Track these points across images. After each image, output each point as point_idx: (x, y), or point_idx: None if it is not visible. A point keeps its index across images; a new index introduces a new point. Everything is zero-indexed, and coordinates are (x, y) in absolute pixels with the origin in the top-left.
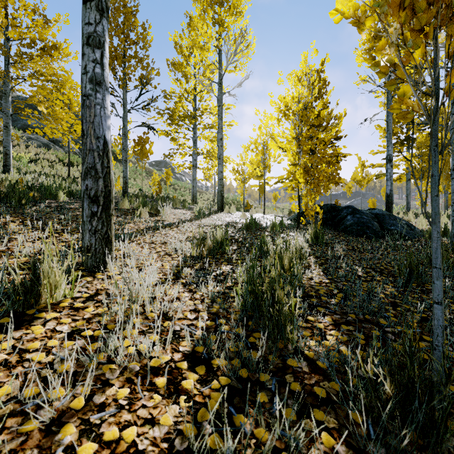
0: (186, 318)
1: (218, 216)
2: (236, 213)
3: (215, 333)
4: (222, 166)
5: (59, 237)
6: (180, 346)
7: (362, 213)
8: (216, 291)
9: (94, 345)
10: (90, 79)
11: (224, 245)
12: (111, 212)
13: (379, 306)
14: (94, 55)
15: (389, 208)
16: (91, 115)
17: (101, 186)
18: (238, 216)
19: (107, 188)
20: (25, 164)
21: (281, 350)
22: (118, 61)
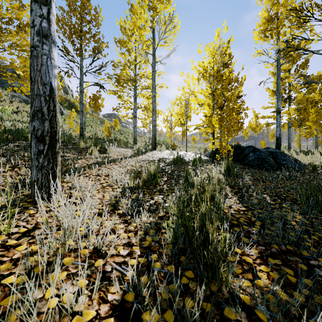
0: (119, 254)
1: (152, 153)
2: (166, 151)
3: (147, 272)
4: (155, 116)
5: (18, 171)
6: (109, 293)
7: (260, 151)
8: (149, 222)
9: (11, 298)
10: (37, 32)
11: (156, 177)
12: (57, 150)
13: (295, 234)
14: (41, 11)
15: (278, 147)
16: (38, 64)
17: (47, 127)
18: (167, 153)
19: (53, 129)
20: (8, 114)
21: (215, 294)
22: (76, 35)
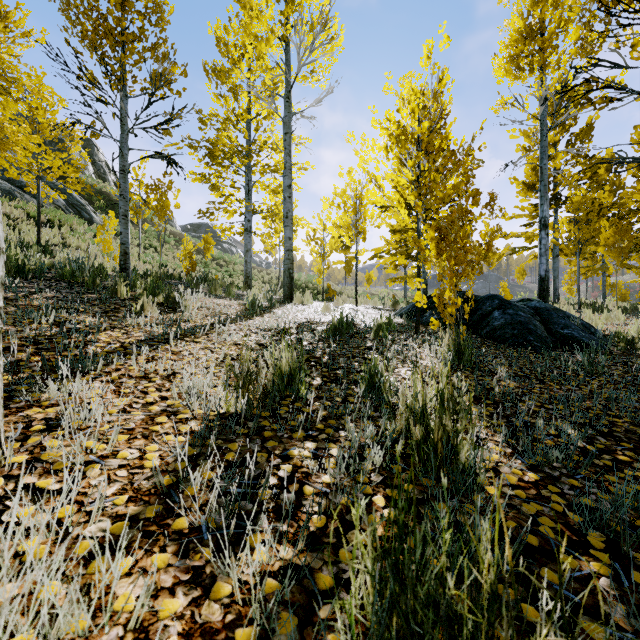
0: None
1: (285, 311)
2: (313, 305)
3: None
4: (291, 229)
5: None
6: None
7: (515, 306)
8: (277, 568)
9: None
10: None
11: (296, 380)
12: None
13: None
14: None
15: (543, 297)
16: None
17: None
18: (317, 309)
19: None
20: None
21: None
22: (109, 39)
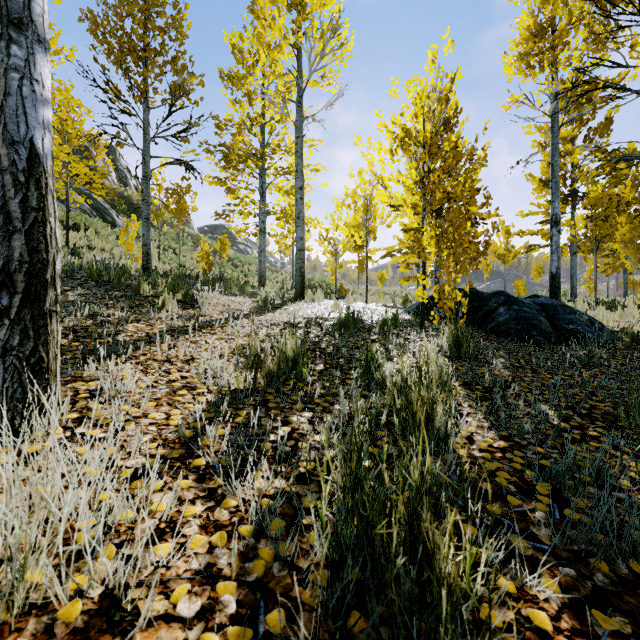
0: (175, 613)
1: (296, 307)
2: (324, 303)
3: None
4: (302, 229)
5: None
6: None
7: (521, 303)
8: (272, 493)
9: None
10: None
11: (300, 364)
12: (50, 307)
13: None
14: None
15: (555, 294)
16: None
17: (20, 249)
18: (327, 306)
19: (36, 254)
20: None
21: None
22: (133, 56)
